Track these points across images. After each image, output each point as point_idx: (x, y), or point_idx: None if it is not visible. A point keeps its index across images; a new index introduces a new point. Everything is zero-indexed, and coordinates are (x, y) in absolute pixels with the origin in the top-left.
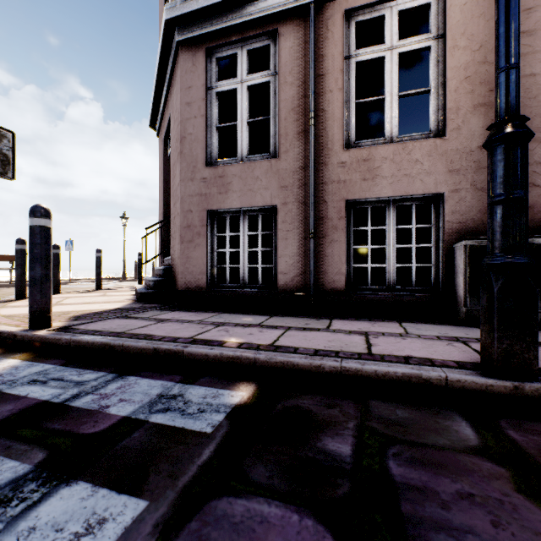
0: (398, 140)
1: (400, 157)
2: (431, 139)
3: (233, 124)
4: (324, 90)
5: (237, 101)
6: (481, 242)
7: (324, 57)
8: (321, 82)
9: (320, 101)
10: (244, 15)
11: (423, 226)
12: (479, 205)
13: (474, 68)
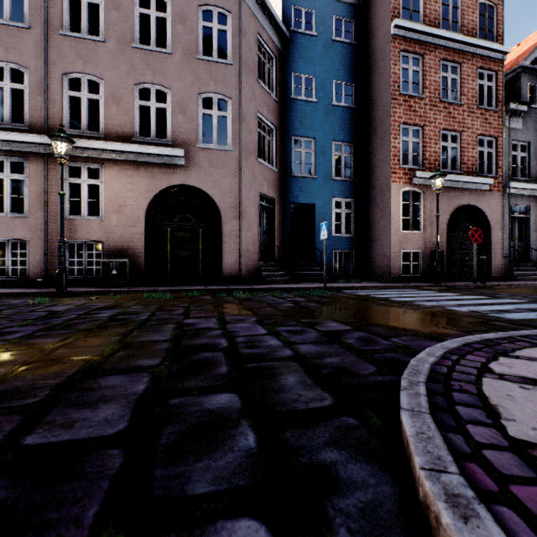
0: (87, 218)
1: (87, 225)
2: (99, 220)
3: (2, 196)
4: (53, 192)
5: (5, 185)
6: (106, 260)
7: (53, 177)
8: (52, 188)
9: (51, 196)
10: (8, 147)
11: (98, 252)
12: (116, 246)
13: (114, 198)
